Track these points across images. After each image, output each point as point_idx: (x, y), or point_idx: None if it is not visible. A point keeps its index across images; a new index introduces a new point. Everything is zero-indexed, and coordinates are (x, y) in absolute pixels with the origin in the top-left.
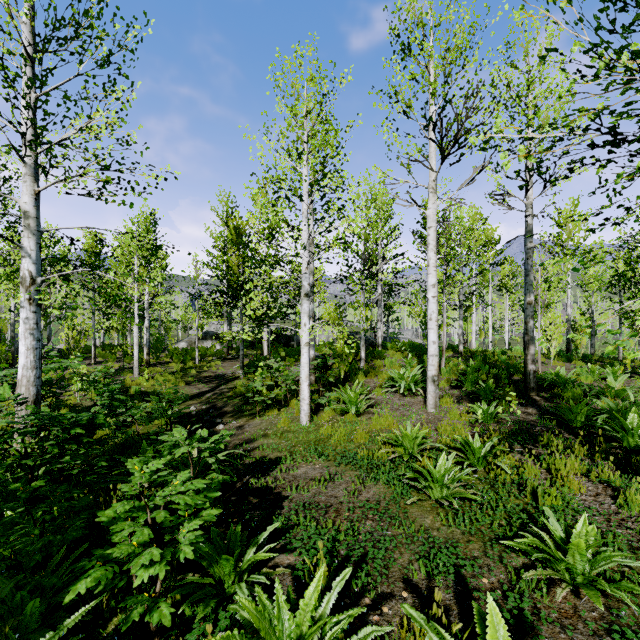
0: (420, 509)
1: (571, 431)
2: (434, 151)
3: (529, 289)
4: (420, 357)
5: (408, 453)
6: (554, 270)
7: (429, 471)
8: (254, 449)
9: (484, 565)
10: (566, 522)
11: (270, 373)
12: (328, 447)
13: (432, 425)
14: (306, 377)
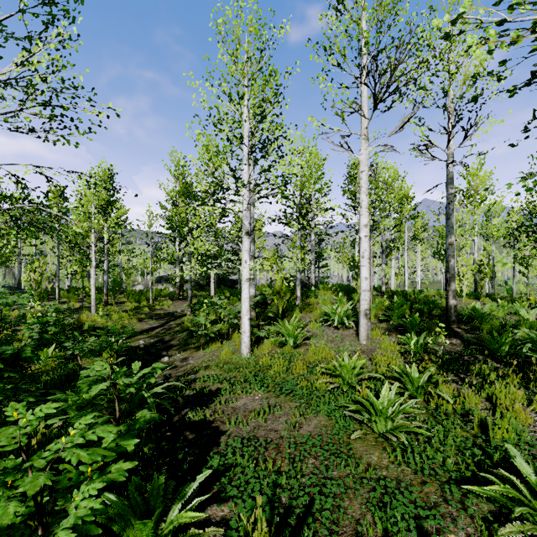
0: (364, 444)
1: (498, 360)
2: (366, 100)
3: (450, 231)
4: (348, 296)
5: (346, 383)
6: (468, 217)
7: (369, 402)
8: (195, 380)
9: (446, 514)
10: (524, 458)
11: (215, 310)
12: (267, 378)
13: (367, 355)
14: (247, 311)
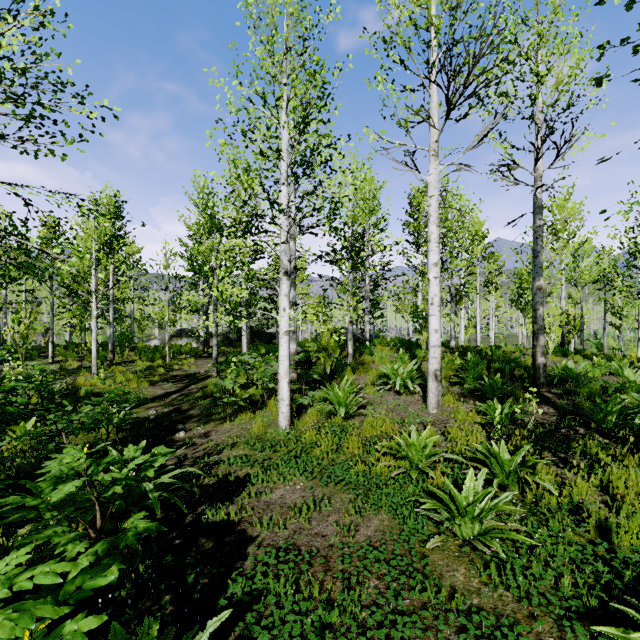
0: (444, 555)
1: (604, 434)
2: (436, 107)
3: (538, 272)
4: (411, 352)
5: (415, 467)
6: (556, 256)
7: (446, 493)
8: (218, 463)
9: None
10: None
11: (246, 370)
12: (312, 460)
13: (438, 429)
14: (285, 373)
